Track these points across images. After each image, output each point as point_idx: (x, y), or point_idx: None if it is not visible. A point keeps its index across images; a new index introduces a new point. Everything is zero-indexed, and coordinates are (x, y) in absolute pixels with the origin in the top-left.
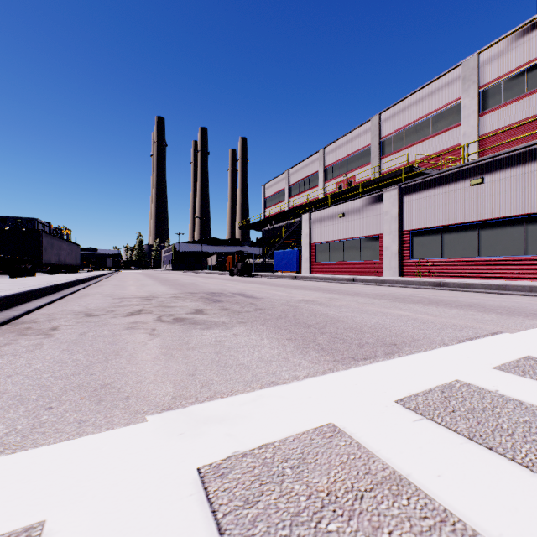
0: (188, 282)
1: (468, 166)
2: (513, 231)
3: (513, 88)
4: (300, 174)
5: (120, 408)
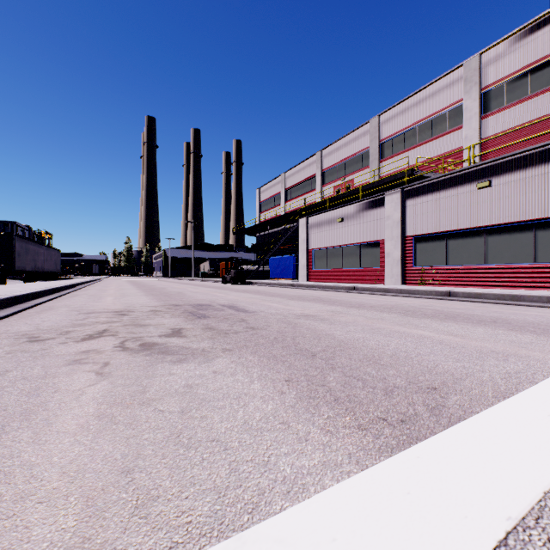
0: (175, 291)
1: (475, 168)
2: (523, 237)
3: (516, 90)
4: (297, 178)
5: None
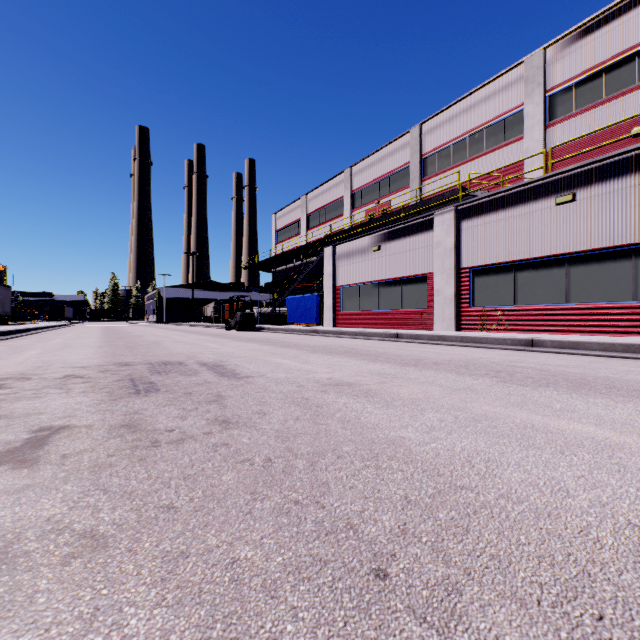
0: (151, 340)
1: (552, 178)
2: (617, 267)
3: (588, 93)
4: (321, 201)
5: None
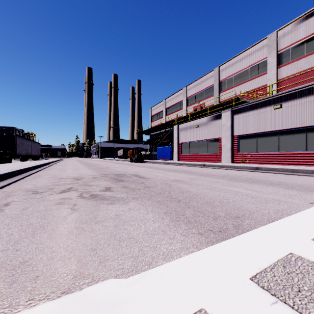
0: (104, 166)
1: (272, 97)
2: (299, 136)
3: (297, 52)
4: (172, 102)
5: (27, 291)
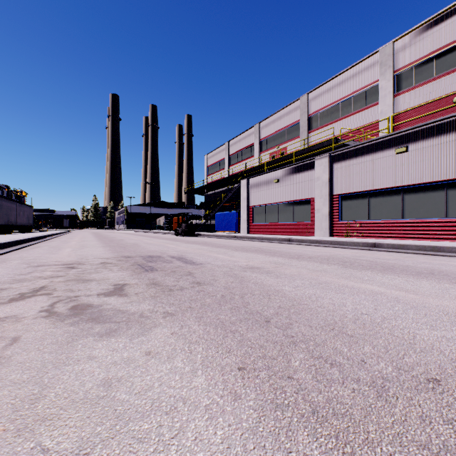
0: (131, 242)
1: (393, 136)
2: (435, 195)
3: (423, 72)
4: (239, 146)
5: None
